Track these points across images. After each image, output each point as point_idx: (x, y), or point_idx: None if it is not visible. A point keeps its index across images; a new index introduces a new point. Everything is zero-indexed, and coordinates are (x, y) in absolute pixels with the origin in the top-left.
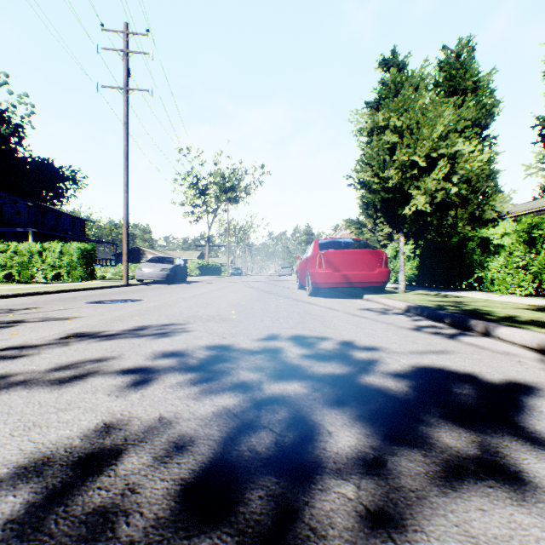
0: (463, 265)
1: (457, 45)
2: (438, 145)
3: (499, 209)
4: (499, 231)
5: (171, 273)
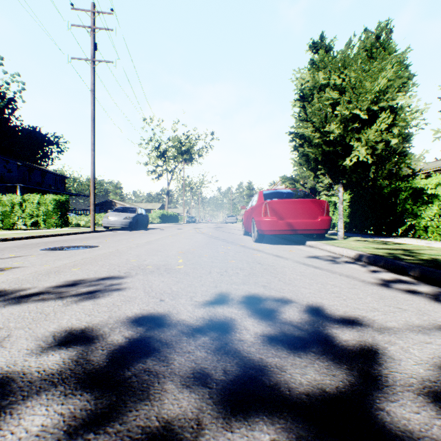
0: (395, 213)
1: (377, 28)
2: (379, 98)
3: (413, 166)
4: (433, 181)
5: (133, 221)
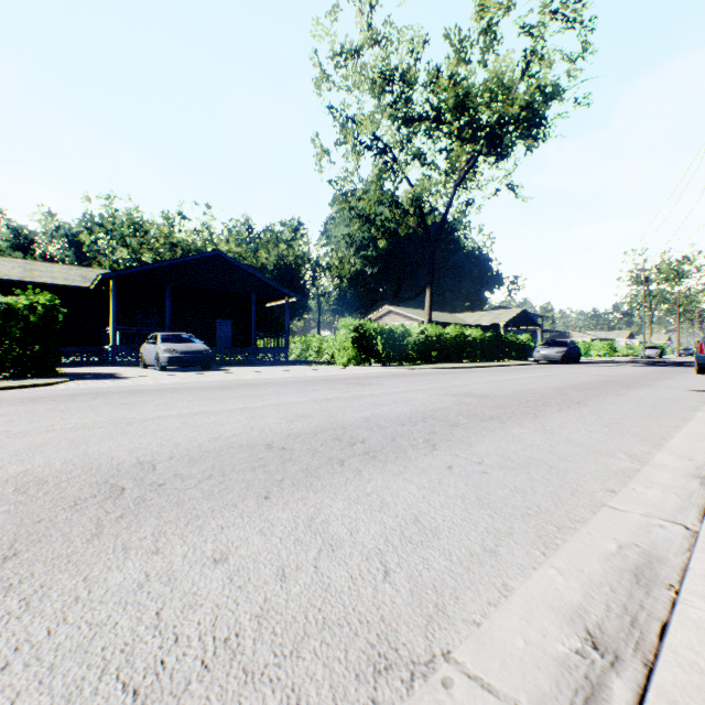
0: None
1: None
2: None
3: None
4: None
5: (659, 354)
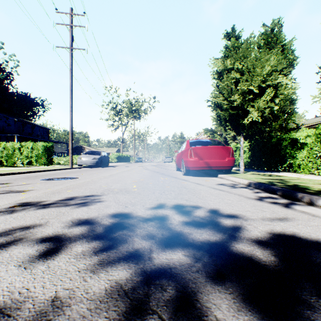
0: (280, 155)
1: (272, 23)
2: (266, 79)
3: (297, 122)
4: (304, 134)
5: (99, 161)
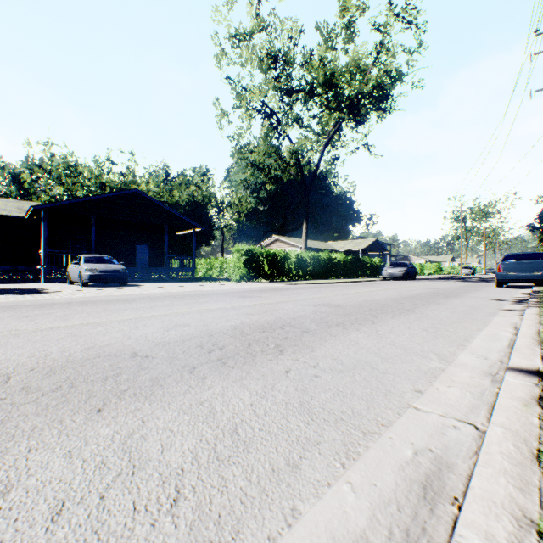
0: None
1: None
2: None
3: None
4: None
5: (472, 272)
